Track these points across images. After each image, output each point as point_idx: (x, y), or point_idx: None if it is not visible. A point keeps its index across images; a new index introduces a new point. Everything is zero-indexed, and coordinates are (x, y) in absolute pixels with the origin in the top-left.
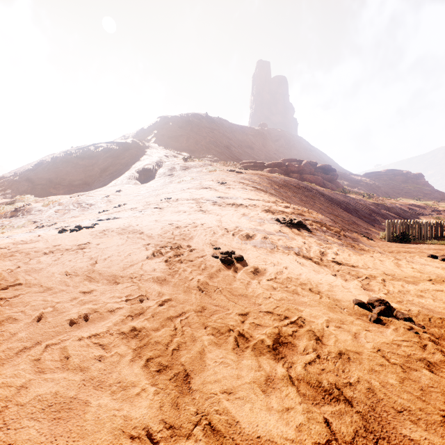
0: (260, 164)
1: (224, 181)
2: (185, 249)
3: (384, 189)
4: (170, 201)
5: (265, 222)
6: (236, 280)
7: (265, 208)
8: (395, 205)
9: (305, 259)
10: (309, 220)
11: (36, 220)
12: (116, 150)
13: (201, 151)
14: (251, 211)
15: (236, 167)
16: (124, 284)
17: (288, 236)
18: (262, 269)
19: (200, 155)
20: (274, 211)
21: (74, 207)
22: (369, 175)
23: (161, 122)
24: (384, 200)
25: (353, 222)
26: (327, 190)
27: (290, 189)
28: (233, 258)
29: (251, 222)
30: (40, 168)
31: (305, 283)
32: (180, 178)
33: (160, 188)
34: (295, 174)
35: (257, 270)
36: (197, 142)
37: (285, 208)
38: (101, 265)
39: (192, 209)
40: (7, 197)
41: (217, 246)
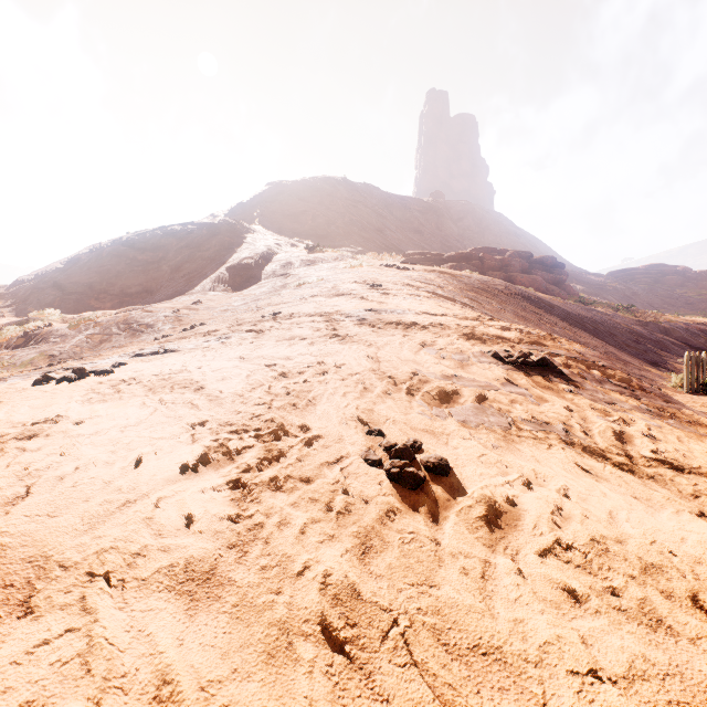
0: (435, 256)
1: (378, 283)
2: (295, 439)
3: (646, 298)
4: (277, 318)
5: (471, 360)
6: (445, 559)
7: (463, 330)
8: (677, 325)
9: (596, 459)
10: (560, 356)
11: (53, 353)
12: (197, 236)
13: (336, 236)
14: (437, 337)
15: (396, 261)
16: (36, 626)
17: (530, 394)
18: (506, 503)
19: (335, 243)
20: (485, 337)
21: (118, 330)
22: (618, 275)
23: (272, 191)
24: (658, 316)
25: (615, 357)
26: (556, 299)
27: (494, 296)
28: (419, 464)
29: (442, 360)
30: (76, 267)
31: (657, 564)
32: (300, 279)
33: (266, 296)
34: (495, 272)
35: (494, 507)
36: (330, 223)
37: (502, 330)
38: (30, 508)
39: (319, 333)
40: (21, 314)
41: (374, 425)
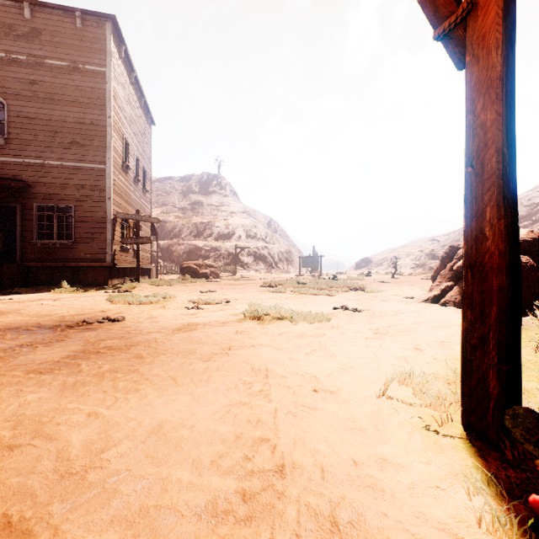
0: None
1: None
2: None
3: None
4: None
5: None
6: None
7: None
8: None
9: None
10: None
11: None
12: None
13: None
14: None
15: None
16: None
17: None
18: None
19: None
20: None
21: None
22: None
23: None
24: None
25: None
26: None
27: None
28: None
29: None
30: None
31: None
32: None
33: None
34: None
35: None
36: None
37: None
38: None
39: None
40: None
41: None
